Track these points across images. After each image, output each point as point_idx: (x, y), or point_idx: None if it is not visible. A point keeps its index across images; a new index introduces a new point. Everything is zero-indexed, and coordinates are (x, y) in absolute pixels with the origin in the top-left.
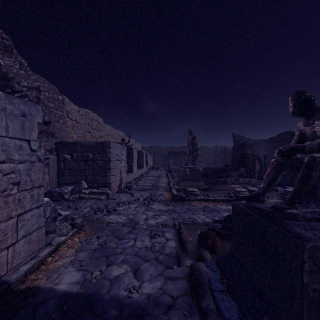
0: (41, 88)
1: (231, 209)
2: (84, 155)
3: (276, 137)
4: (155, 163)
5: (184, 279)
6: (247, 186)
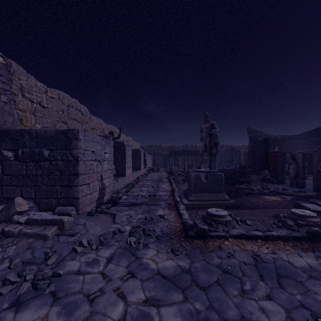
0: None
1: (318, 267)
2: (35, 152)
3: None
4: (155, 163)
5: None
6: (299, 202)
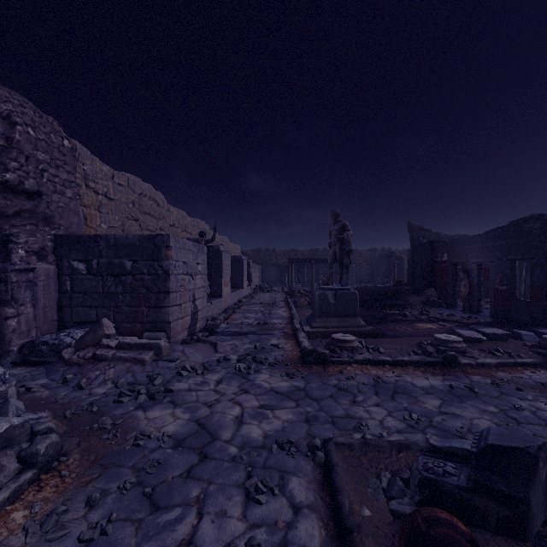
0: (15, 118)
1: (439, 387)
2: (114, 264)
3: (507, 227)
4: (264, 279)
5: None
6: (455, 328)
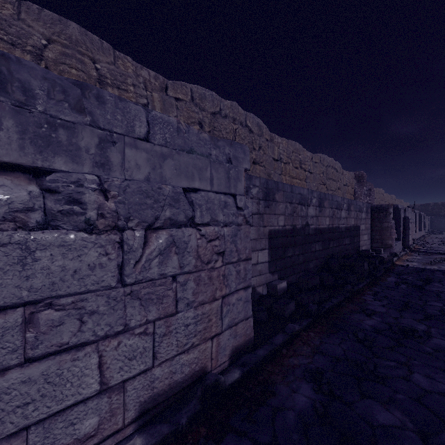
0: (371, 189)
1: None
2: None
3: None
4: (433, 226)
5: None
6: None
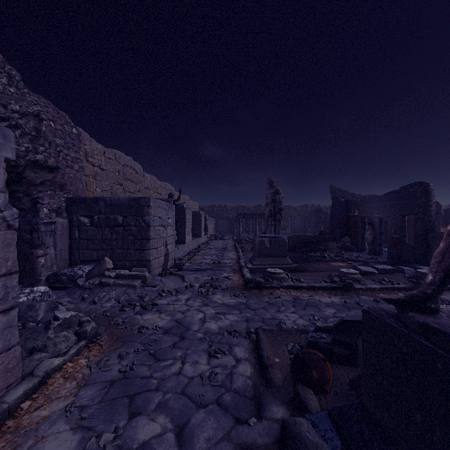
0: (42, 115)
1: (337, 302)
2: (110, 218)
3: (399, 191)
4: (218, 229)
5: (271, 449)
6: (357, 265)
